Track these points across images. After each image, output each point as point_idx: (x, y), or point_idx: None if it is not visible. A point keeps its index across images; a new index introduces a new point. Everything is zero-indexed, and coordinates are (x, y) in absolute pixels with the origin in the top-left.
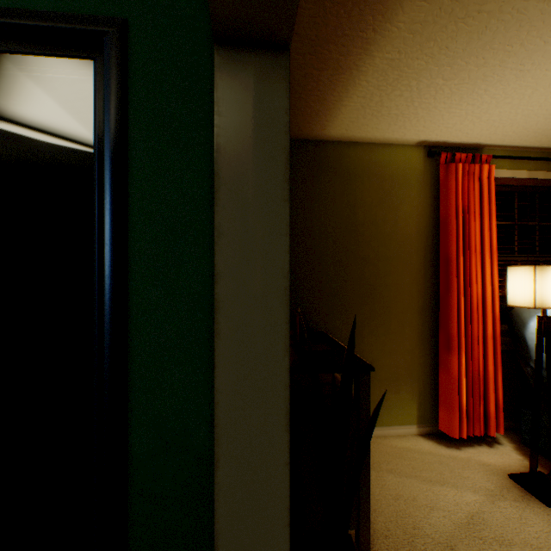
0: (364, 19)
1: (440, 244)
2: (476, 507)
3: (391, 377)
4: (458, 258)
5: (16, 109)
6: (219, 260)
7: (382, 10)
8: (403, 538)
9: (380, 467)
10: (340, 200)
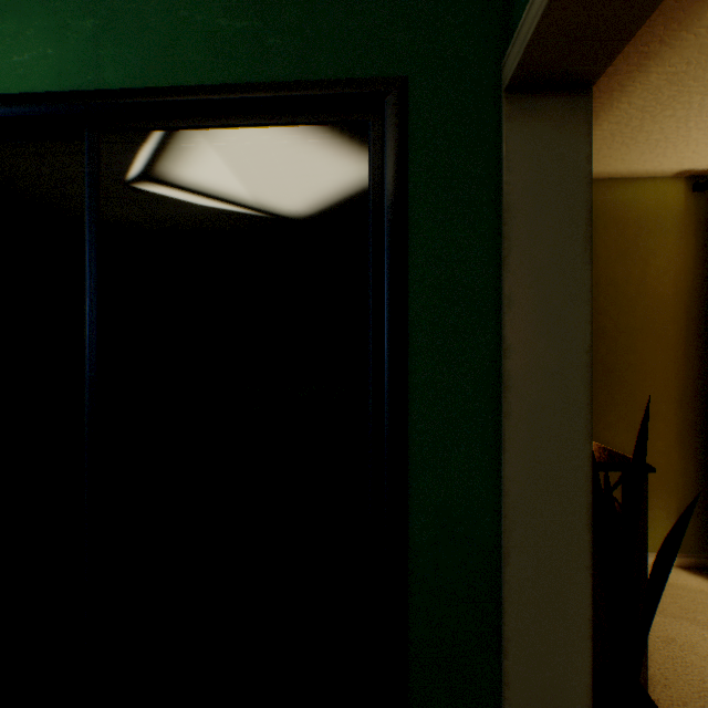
0: (651, 30)
1: None
2: None
3: None
4: None
5: (216, 175)
6: (509, 332)
7: (680, 17)
8: (690, 691)
9: None
10: None
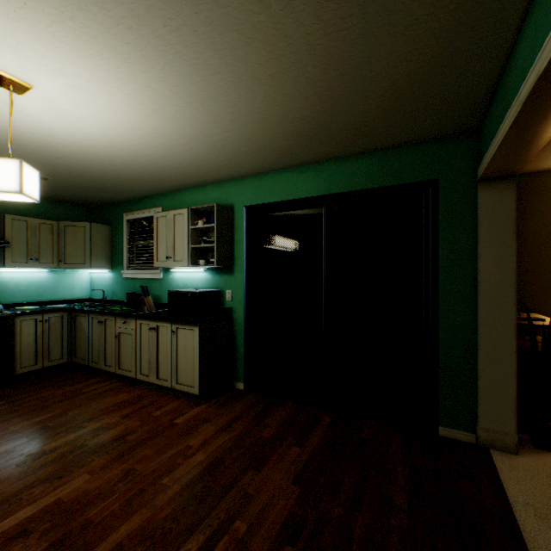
0: None
1: None
2: None
3: None
4: None
5: None
6: (479, 266)
7: None
8: None
9: None
10: None
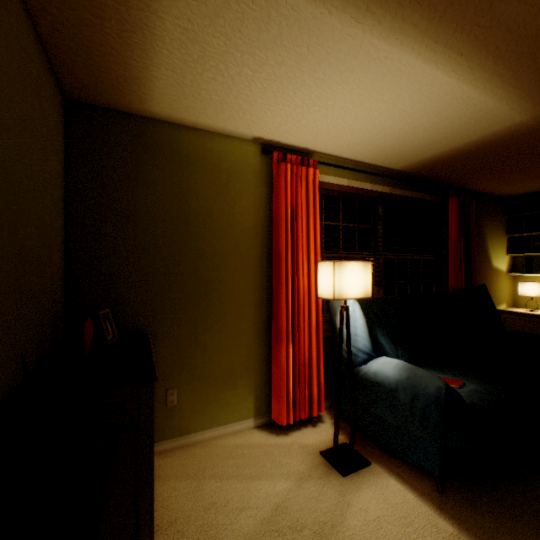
0: None
1: (273, 240)
2: (284, 495)
3: (228, 374)
4: (287, 254)
5: None
6: None
7: None
8: None
9: (205, 473)
10: (171, 187)
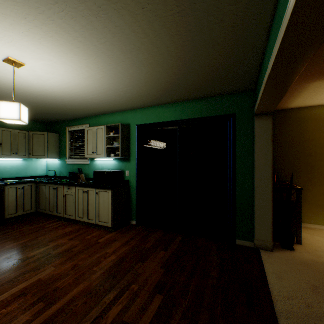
0: (296, 89)
1: None
2: None
3: (323, 204)
4: None
5: None
6: (255, 158)
7: (302, 87)
8: (315, 246)
9: (313, 234)
10: (295, 131)
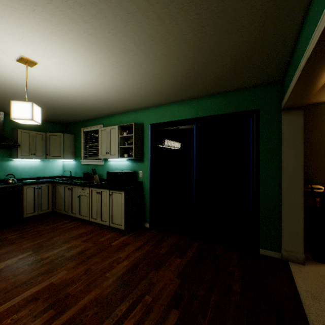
0: None
1: None
2: None
3: None
4: None
5: None
6: (282, 158)
7: None
8: None
9: None
10: None
